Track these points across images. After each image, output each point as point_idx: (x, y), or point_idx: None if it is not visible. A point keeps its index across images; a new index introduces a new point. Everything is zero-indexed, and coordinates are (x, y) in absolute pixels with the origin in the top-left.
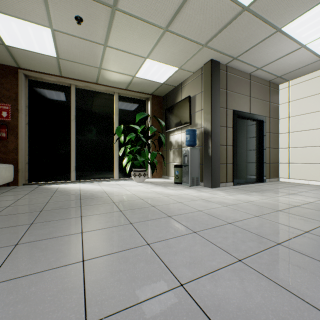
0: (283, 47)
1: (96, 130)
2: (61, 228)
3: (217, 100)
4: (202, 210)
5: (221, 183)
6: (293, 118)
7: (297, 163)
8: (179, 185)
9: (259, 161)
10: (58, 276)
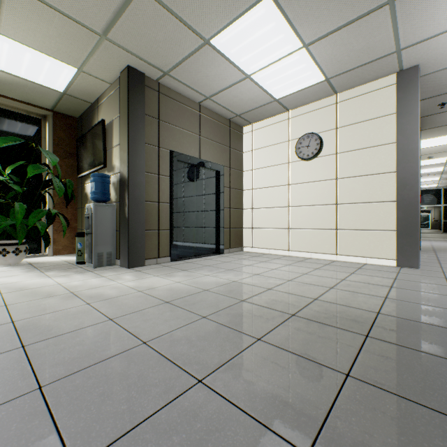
0: (225, 71)
1: None
2: None
3: (141, 131)
4: (18, 320)
5: (148, 259)
6: (256, 171)
7: (260, 228)
8: (79, 267)
9: (216, 226)
10: None
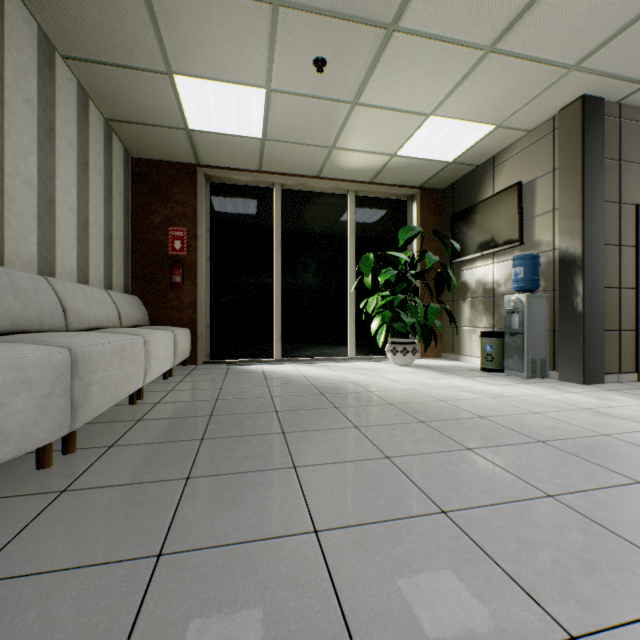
0: None
1: (316, 265)
2: (341, 446)
3: (597, 185)
4: (609, 434)
5: (605, 374)
6: None
7: None
8: (498, 376)
9: None
10: (424, 534)
